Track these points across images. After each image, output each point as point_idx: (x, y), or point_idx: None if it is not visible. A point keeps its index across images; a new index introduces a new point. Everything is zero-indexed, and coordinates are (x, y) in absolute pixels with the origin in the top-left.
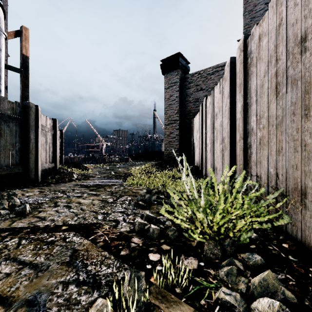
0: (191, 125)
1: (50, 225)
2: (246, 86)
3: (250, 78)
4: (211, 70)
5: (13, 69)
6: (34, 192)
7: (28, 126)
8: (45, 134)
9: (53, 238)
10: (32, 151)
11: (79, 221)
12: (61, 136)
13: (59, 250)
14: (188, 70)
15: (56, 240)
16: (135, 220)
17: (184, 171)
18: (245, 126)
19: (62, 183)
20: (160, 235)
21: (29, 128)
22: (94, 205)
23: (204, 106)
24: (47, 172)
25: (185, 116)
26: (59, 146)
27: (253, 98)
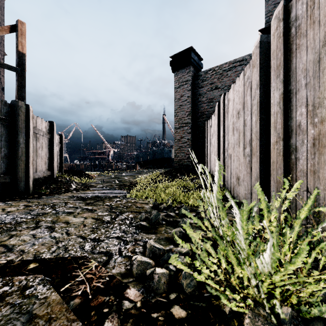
0: (205, 128)
1: (14, 262)
2: (287, 67)
3: (295, 55)
4: (228, 66)
5: (8, 67)
6: (19, 206)
7: (16, 128)
8: (39, 138)
9: (7, 288)
10: (21, 157)
11: (57, 254)
12: (61, 141)
13: (6, 316)
14: (201, 68)
15: (10, 292)
16: (133, 257)
17: (215, 192)
18: (287, 122)
19: (56, 194)
20: (170, 284)
21: (18, 131)
22: (85, 226)
23: (221, 104)
24: (41, 181)
25: (198, 118)
26: (58, 151)
27: (301, 82)
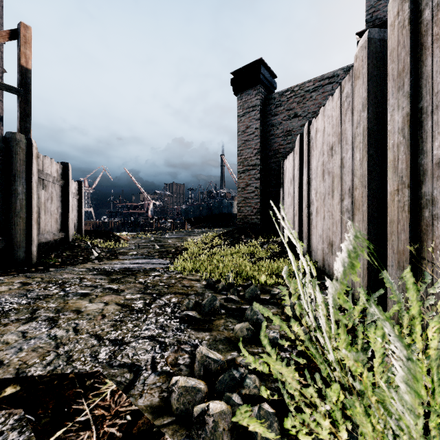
0: (280, 172)
1: None
2: (416, 72)
3: (432, 52)
4: (312, 85)
5: (6, 88)
6: (13, 284)
7: (13, 171)
8: (47, 186)
9: None
10: (20, 213)
11: (54, 367)
12: (80, 190)
13: None
14: (274, 88)
15: None
16: (173, 379)
17: (331, 293)
18: (416, 159)
19: (70, 266)
20: (233, 431)
21: (15, 175)
22: (103, 317)
23: (304, 136)
24: (51, 246)
25: (270, 158)
26: (76, 205)
27: None
